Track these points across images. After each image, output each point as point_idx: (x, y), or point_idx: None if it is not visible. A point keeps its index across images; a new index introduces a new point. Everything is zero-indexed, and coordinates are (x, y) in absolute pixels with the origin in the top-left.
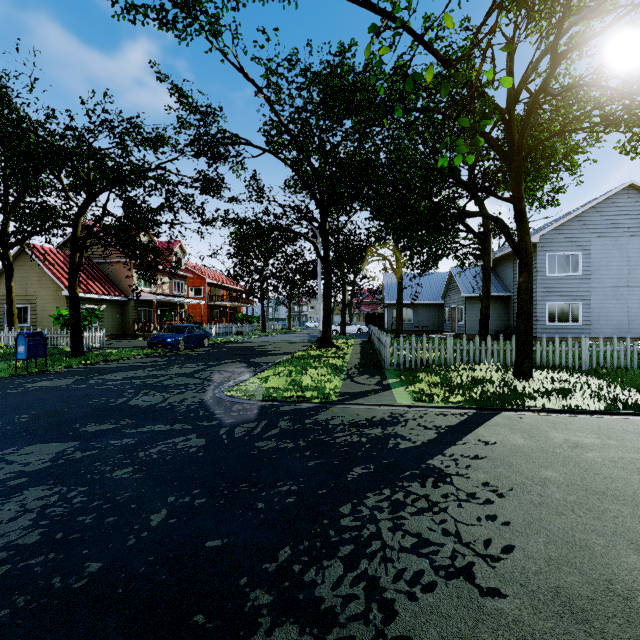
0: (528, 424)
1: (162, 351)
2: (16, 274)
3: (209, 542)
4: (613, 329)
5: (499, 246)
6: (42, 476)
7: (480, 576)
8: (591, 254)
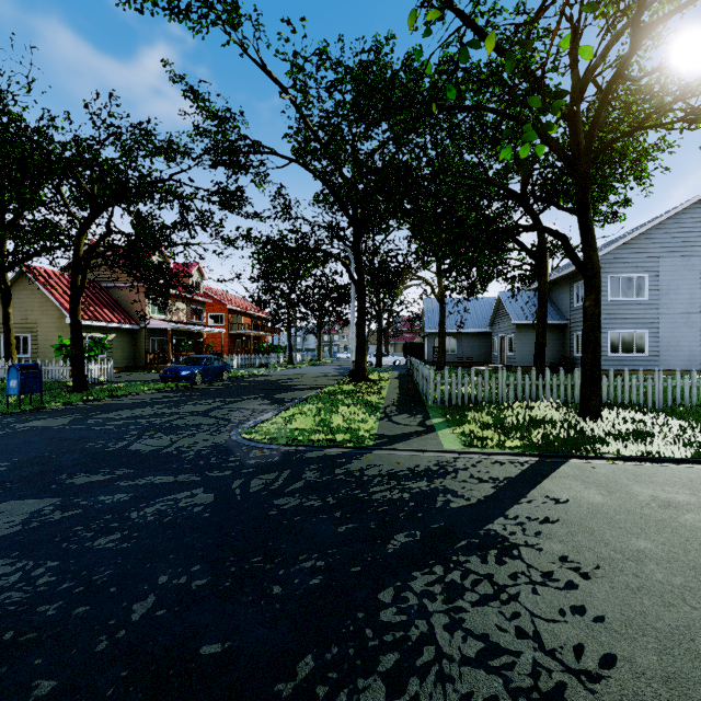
0: (603, 476)
1: (176, 385)
2: (15, 299)
3: (205, 647)
4: (684, 361)
5: (552, 268)
6: (6, 545)
7: None
8: (659, 276)
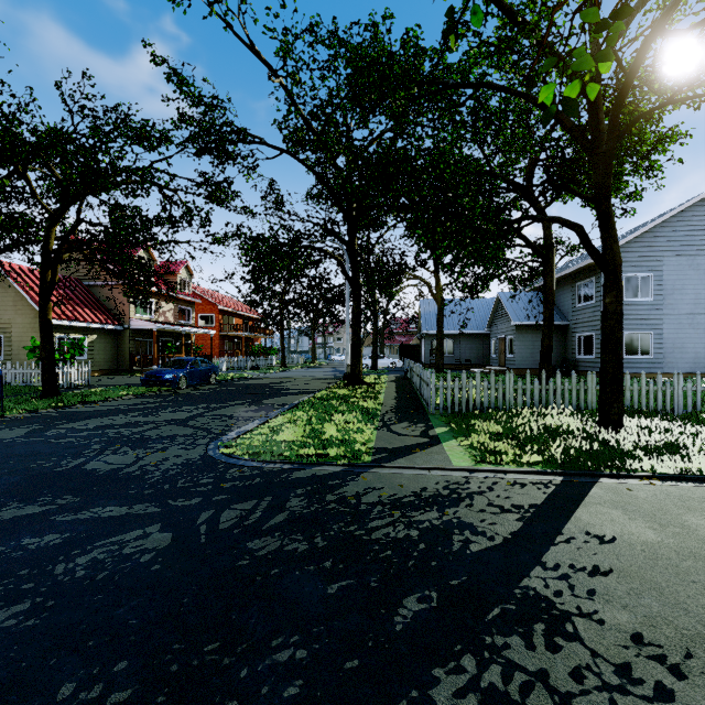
0: (646, 501)
1: (159, 390)
2: None
3: None
4: (689, 363)
5: None
6: None
7: None
8: (664, 276)
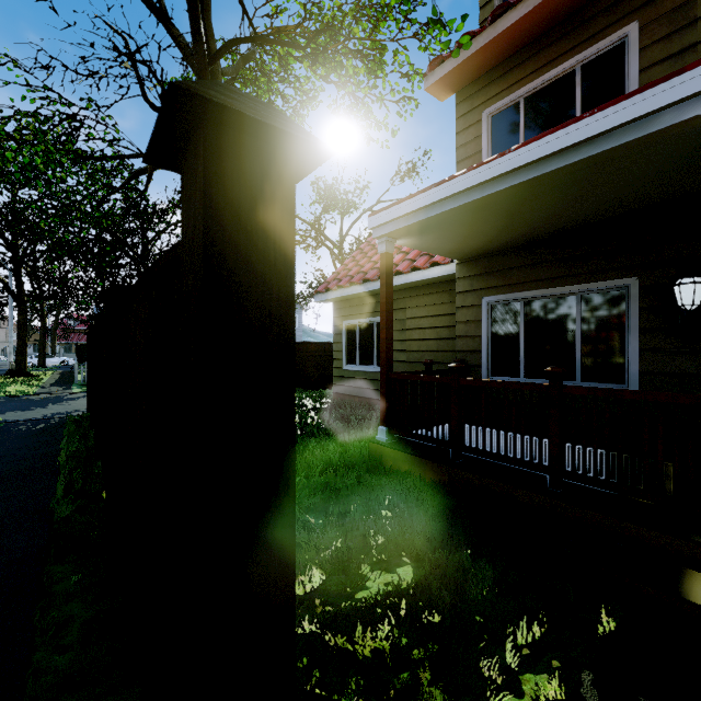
0: None
1: None
2: None
3: None
4: None
5: None
6: None
7: (72, 405)
8: None
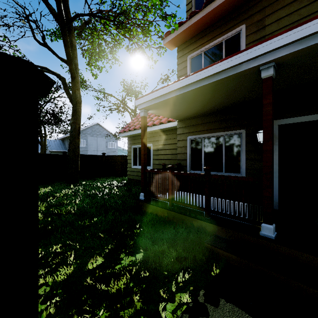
0: None
1: None
2: None
3: None
4: None
5: None
6: None
7: None
8: (88, 141)
